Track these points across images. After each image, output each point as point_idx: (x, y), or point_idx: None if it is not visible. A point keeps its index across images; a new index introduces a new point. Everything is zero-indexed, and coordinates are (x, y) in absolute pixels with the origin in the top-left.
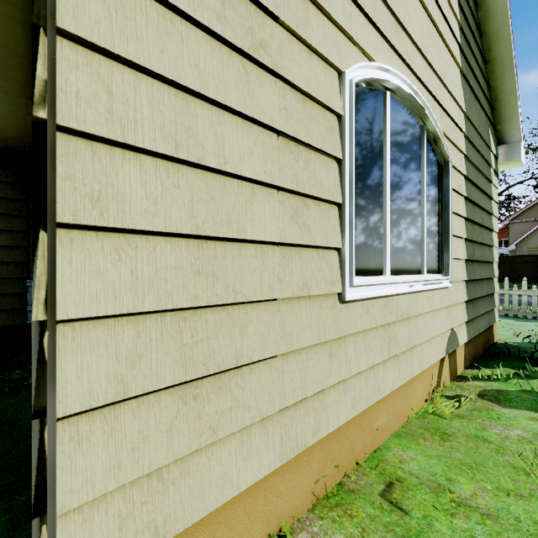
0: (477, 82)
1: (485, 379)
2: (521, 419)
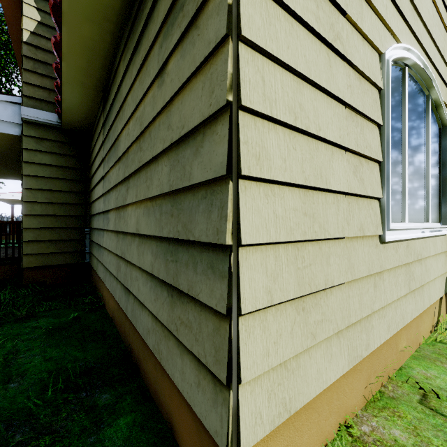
0: None
1: None
2: None
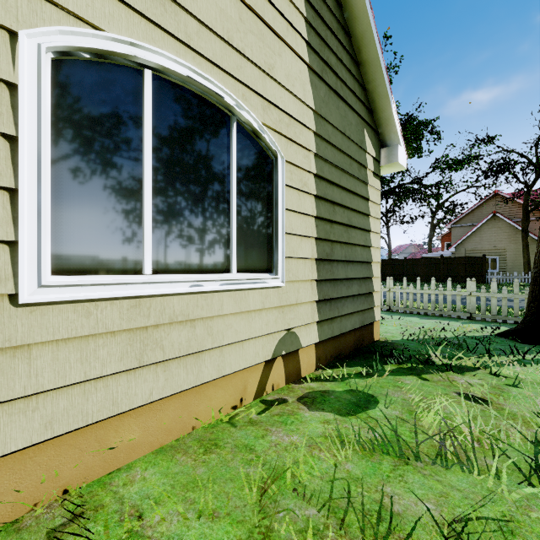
0: (344, 82)
1: (325, 380)
2: (314, 422)
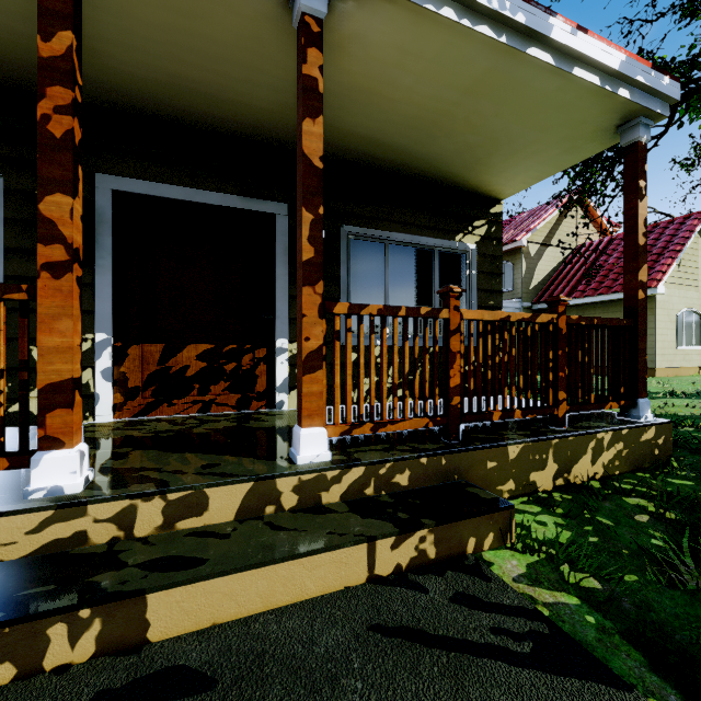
0: None
1: None
2: None
